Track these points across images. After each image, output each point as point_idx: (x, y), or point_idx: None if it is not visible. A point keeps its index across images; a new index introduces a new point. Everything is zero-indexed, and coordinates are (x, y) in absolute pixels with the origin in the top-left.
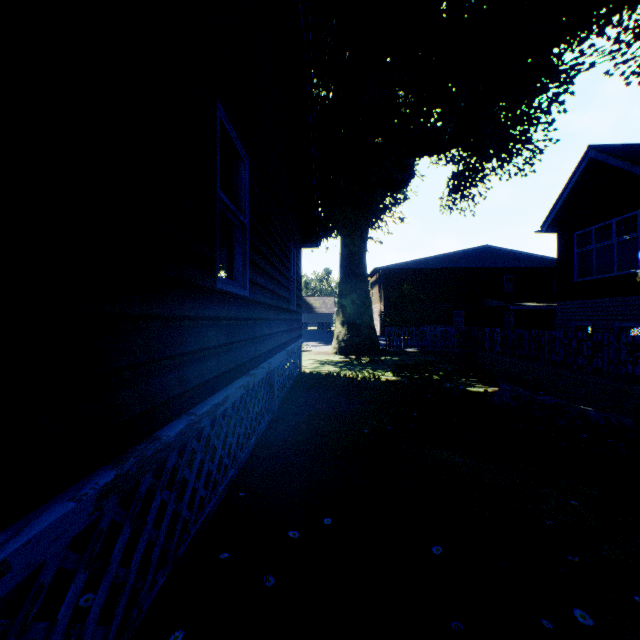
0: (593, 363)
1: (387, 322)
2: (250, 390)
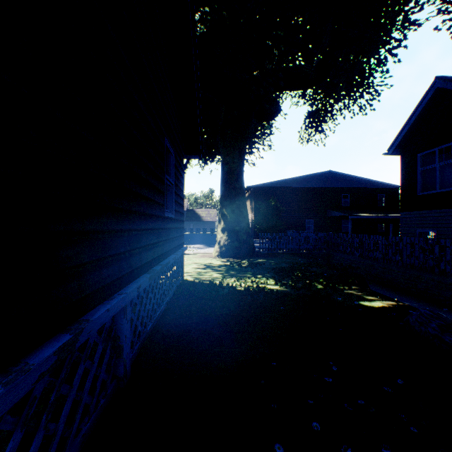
0: None
1: (257, 228)
2: None
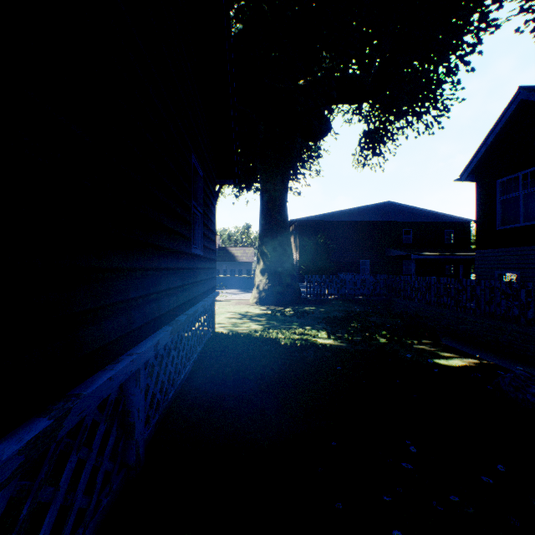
0: None
1: (303, 270)
2: None
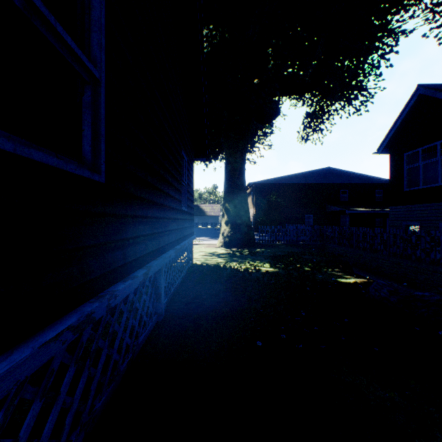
0: (431, 255)
1: (258, 222)
2: (118, 306)
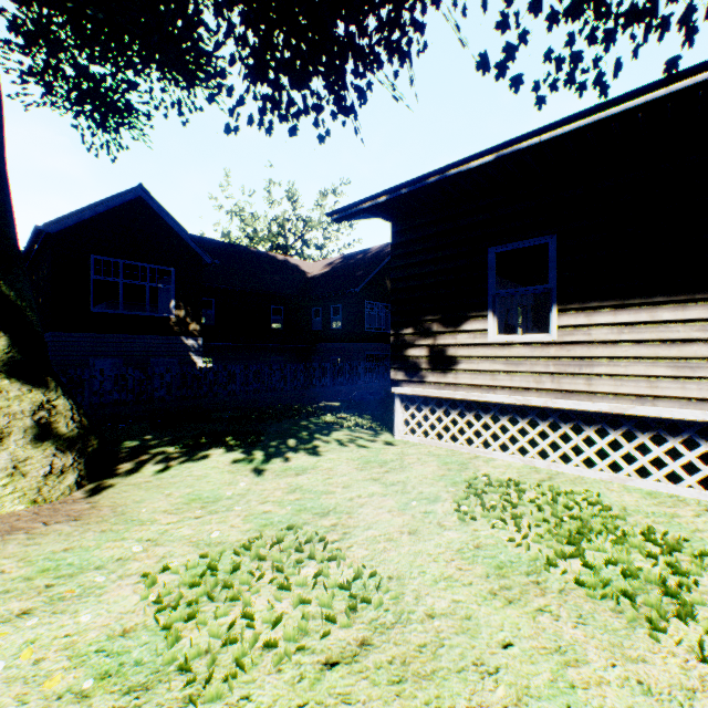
0: (229, 388)
1: None
2: None
